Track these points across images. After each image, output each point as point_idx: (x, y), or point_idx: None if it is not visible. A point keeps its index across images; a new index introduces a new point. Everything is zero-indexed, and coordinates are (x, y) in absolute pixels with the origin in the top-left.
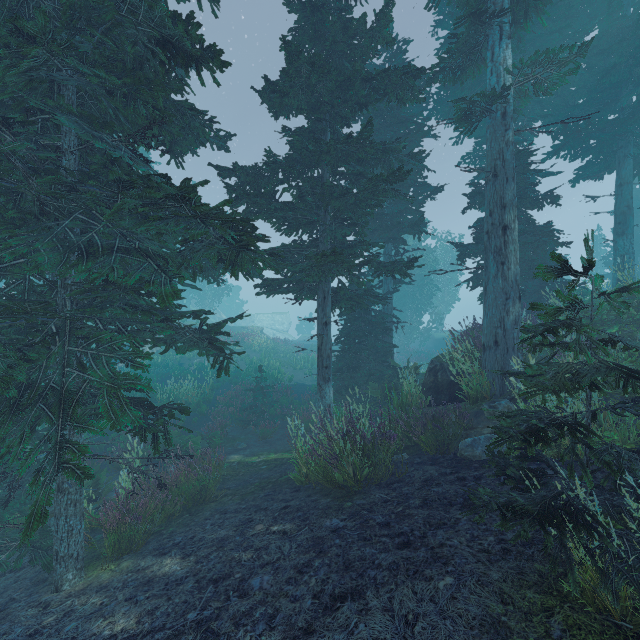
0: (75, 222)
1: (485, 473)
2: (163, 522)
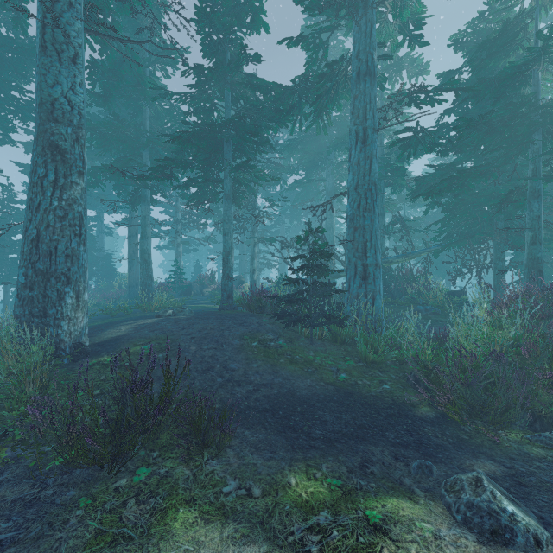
0: None
1: None
2: None
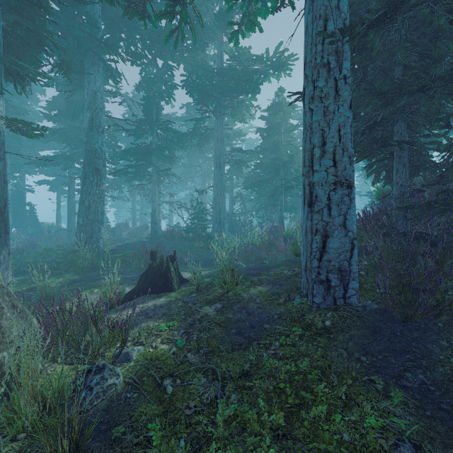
0: None
1: None
2: None
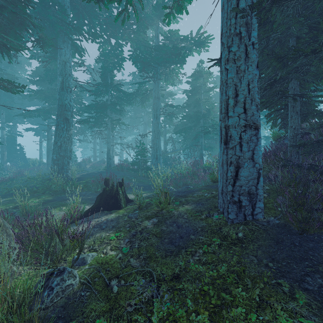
0: None
1: None
2: None
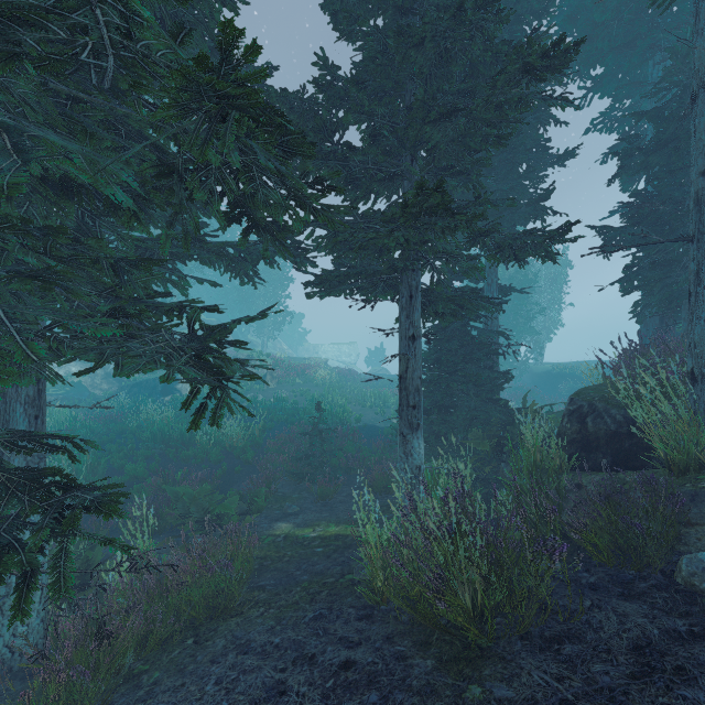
0: None
1: None
2: (153, 651)
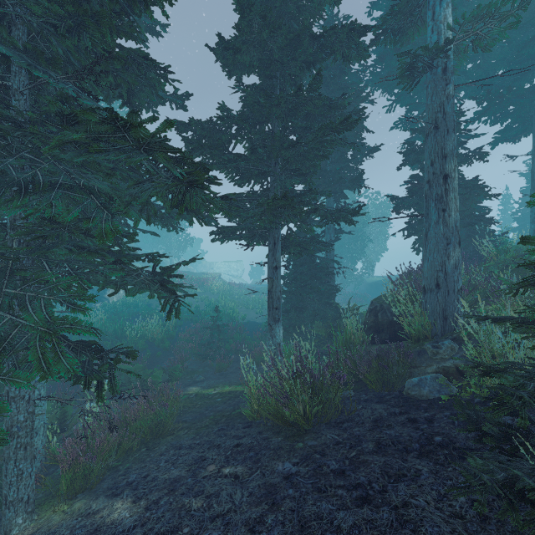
0: (19, 160)
1: (436, 415)
2: (121, 456)
